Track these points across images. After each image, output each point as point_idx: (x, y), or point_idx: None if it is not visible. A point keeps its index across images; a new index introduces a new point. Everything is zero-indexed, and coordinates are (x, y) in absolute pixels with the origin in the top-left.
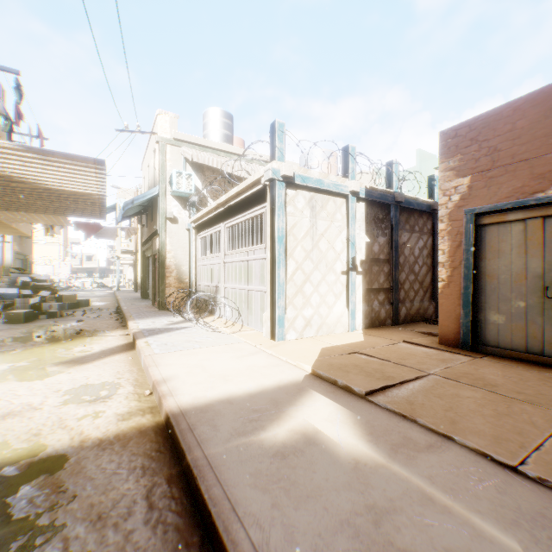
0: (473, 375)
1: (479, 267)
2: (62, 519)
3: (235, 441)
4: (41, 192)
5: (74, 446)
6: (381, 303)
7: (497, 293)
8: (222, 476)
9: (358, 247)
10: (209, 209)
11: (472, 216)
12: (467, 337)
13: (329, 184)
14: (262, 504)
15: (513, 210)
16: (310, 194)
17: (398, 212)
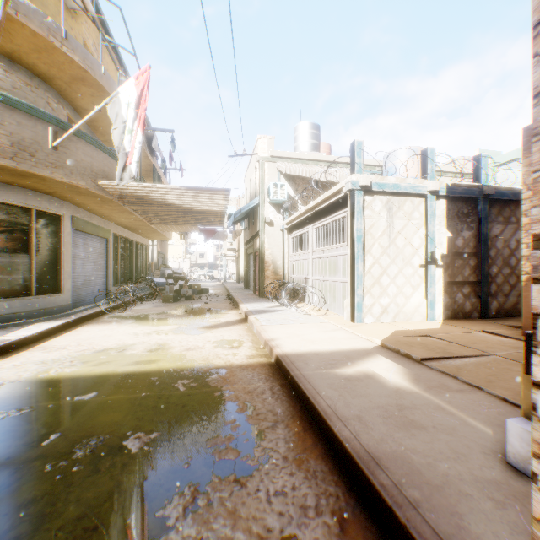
0: None
1: None
2: (232, 390)
3: (319, 370)
4: (187, 212)
5: (227, 366)
6: (465, 295)
7: None
8: (312, 382)
9: (438, 242)
10: (299, 213)
11: None
12: None
13: (406, 186)
14: (333, 394)
15: None
16: (386, 198)
17: (487, 205)
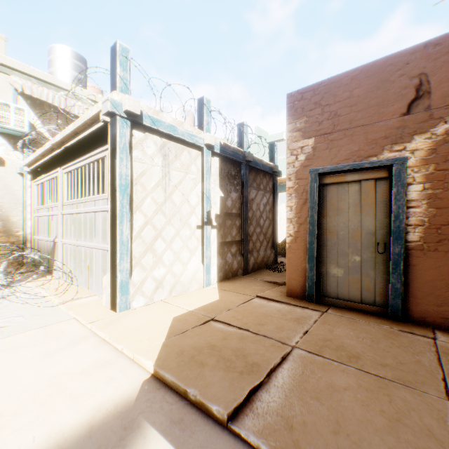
0: (332, 342)
1: (322, 224)
2: None
3: None
4: None
5: None
6: (234, 255)
7: (337, 248)
8: None
9: (213, 201)
10: (43, 150)
11: (317, 175)
12: (313, 290)
13: (184, 132)
14: None
15: (351, 171)
16: (162, 140)
17: (248, 171)
